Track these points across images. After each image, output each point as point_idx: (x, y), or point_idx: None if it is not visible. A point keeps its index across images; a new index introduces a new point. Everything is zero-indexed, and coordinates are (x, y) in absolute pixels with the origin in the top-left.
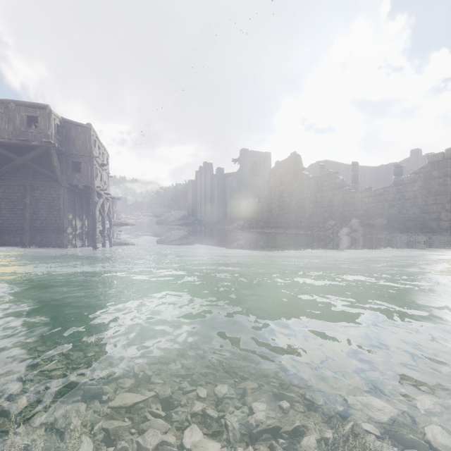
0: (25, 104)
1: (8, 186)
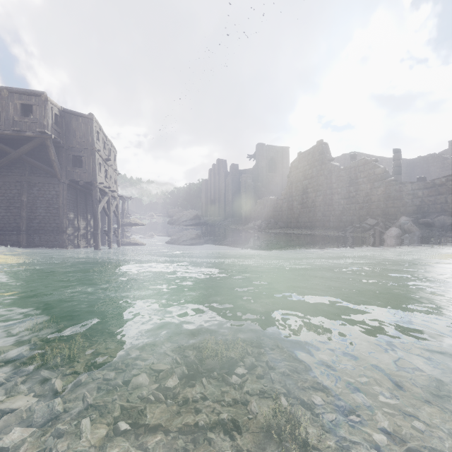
0: (18, 91)
1: (4, 182)
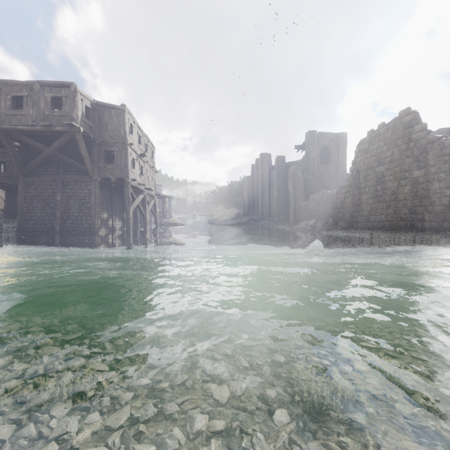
0: (49, 84)
1: (40, 182)
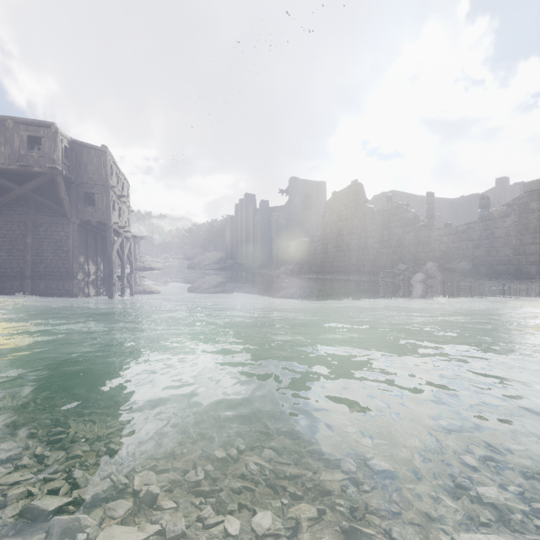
0: (25, 122)
1: (6, 222)
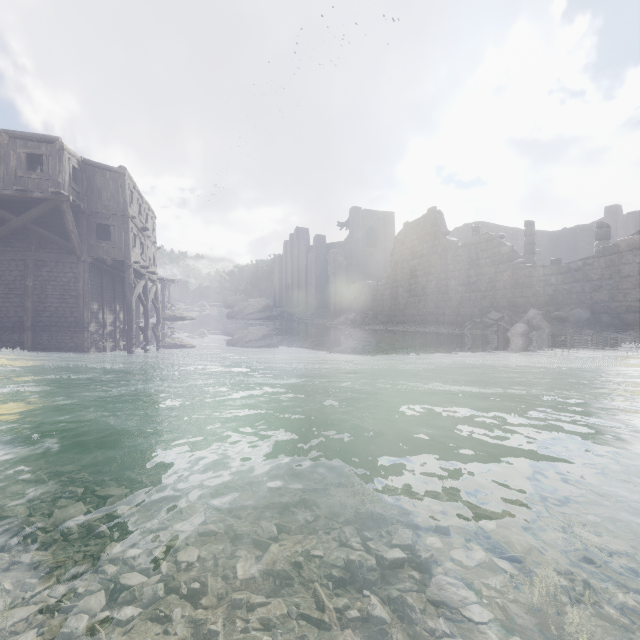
0: (23, 136)
1: (1, 261)
